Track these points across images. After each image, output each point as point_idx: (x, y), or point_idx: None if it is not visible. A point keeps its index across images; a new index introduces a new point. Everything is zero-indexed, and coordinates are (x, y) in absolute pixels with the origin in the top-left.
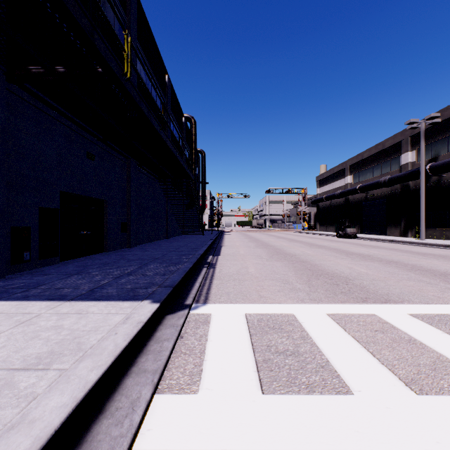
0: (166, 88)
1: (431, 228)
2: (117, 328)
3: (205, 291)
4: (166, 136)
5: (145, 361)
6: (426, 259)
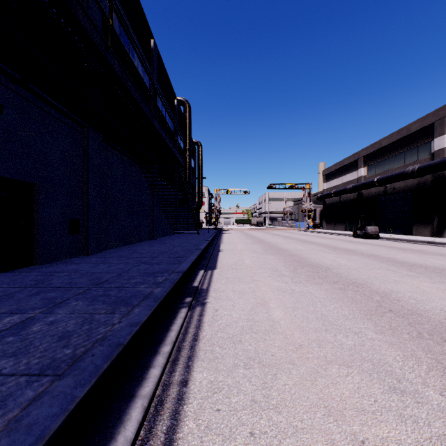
0: (151, 56)
1: None
2: None
3: None
4: (124, 74)
5: None
6: None
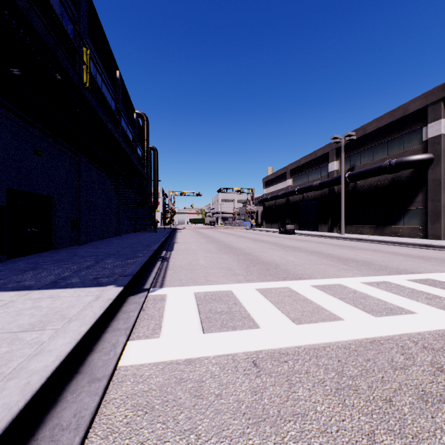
0: (117, 84)
1: (349, 225)
2: (91, 303)
3: (161, 279)
4: (120, 138)
5: (117, 324)
6: (339, 249)
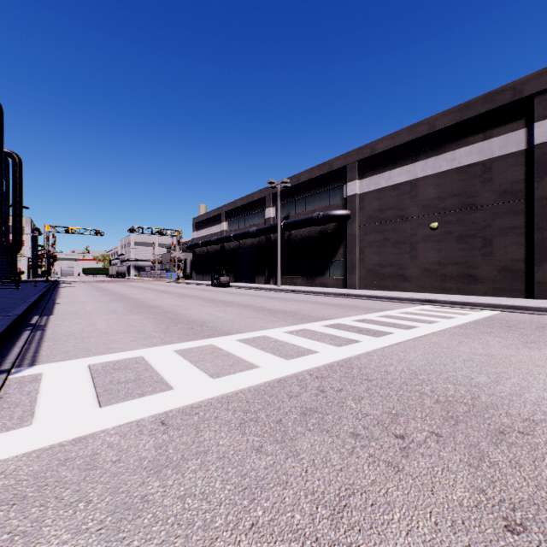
0: None
1: (285, 276)
2: None
3: (31, 355)
4: None
5: None
6: (272, 302)
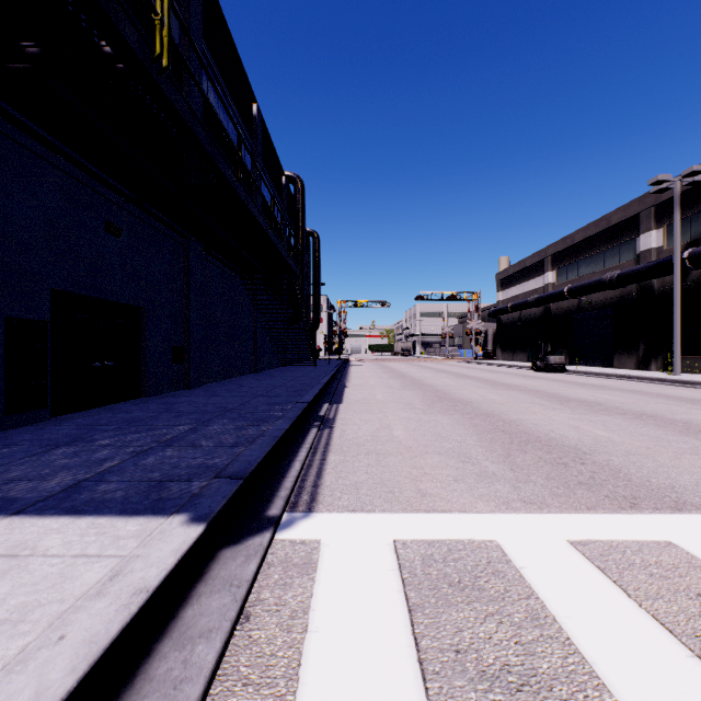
0: (254, 126)
1: (690, 356)
2: (73, 613)
3: (312, 480)
4: (247, 195)
5: None
6: None
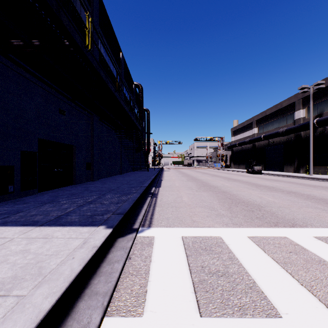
0: (120, 63)
1: (317, 167)
2: (74, 252)
3: (149, 216)
4: (120, 97)
5: (97, 282)
6: (317, 190)
